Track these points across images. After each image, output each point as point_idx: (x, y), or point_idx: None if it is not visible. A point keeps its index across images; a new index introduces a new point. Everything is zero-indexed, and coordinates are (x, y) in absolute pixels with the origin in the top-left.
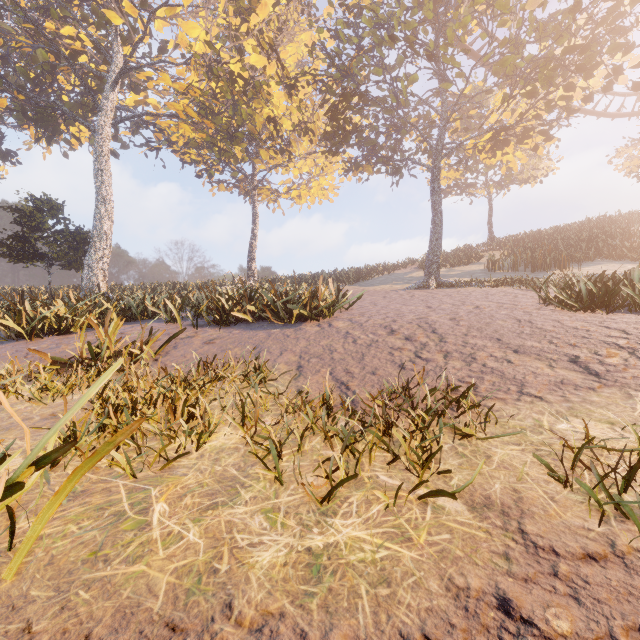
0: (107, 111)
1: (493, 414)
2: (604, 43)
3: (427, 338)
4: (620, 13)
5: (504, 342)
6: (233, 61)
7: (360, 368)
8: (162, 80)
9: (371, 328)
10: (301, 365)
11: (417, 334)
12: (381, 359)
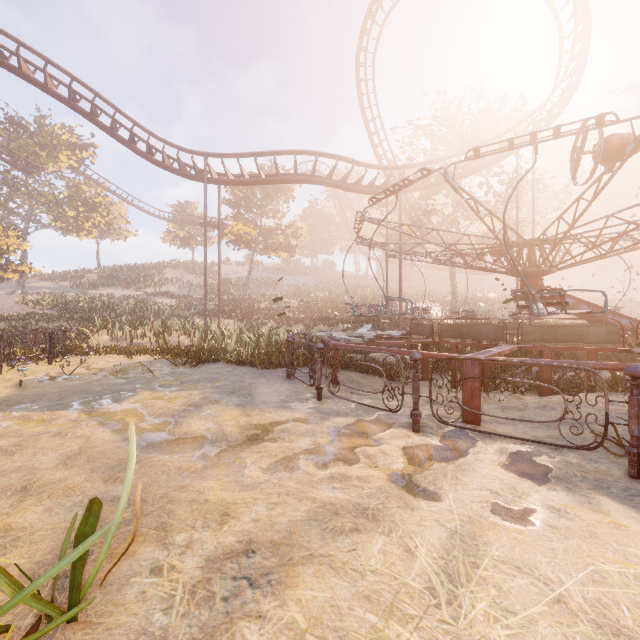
0: None
1: None
2: (97, 210)
3: None
4: (96, 205)
5: None
6: None
7: None
8: None
9: None
10: None
11: None
12: None
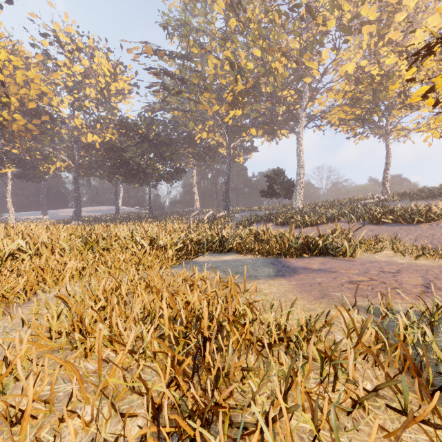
0: (302, 122)
1: None
2: None
3: None
4: None
5: None
6: (373, 68)
7: None
8: (329, 97)
9: None
10: (416, 239)
11: None
12: None
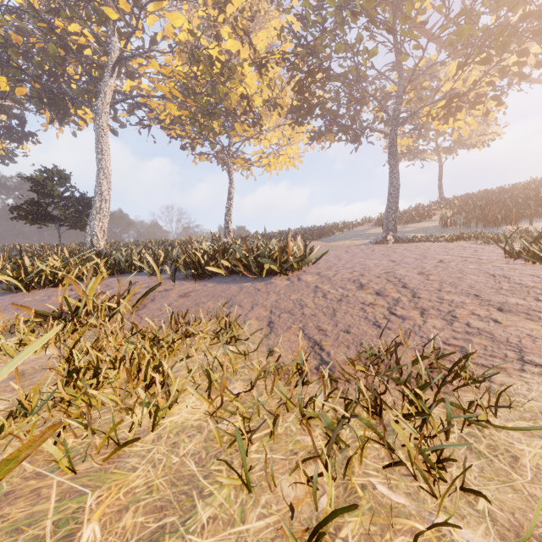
0: (106, 94)
1: (507, 395)
2: None
3: (399, 293)
4: None
5: (484, 298)
6: (211, 46)
7: (332, 325)
8: (151, 66)
9: (340, 282)
10: (272, 320)
11: (387, 289)
12: (353, 315)
